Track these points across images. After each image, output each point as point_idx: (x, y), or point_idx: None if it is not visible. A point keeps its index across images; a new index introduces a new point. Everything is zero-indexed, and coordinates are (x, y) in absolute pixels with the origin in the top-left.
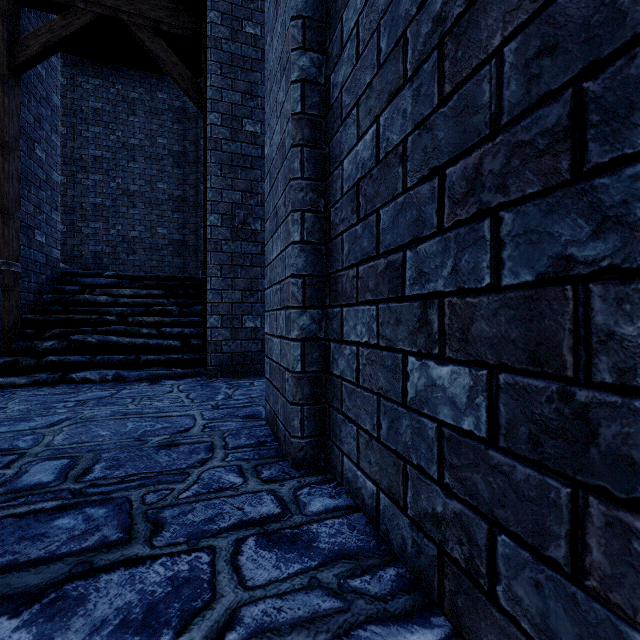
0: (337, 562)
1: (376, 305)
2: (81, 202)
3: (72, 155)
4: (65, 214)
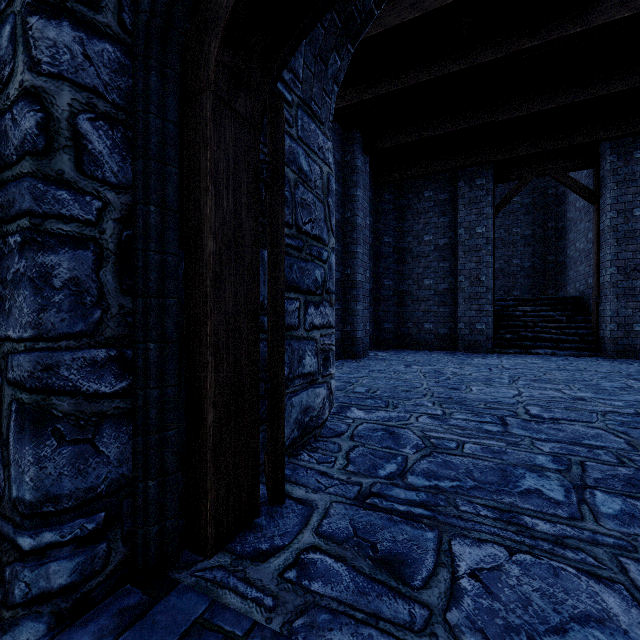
0: None
1: None
2: None
3: None
4: None
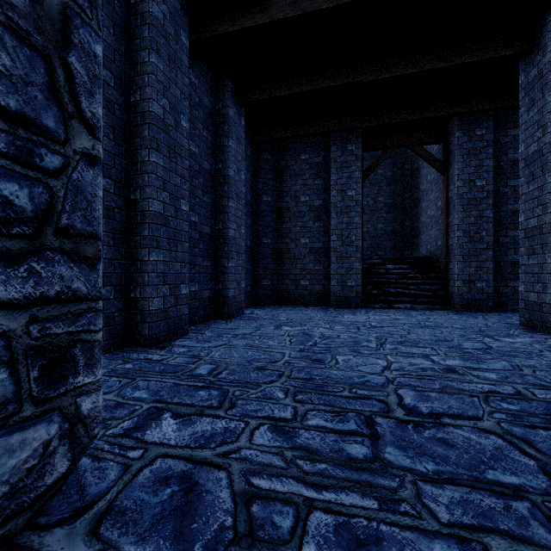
0: None
1: None
2: None
3: None
4: None
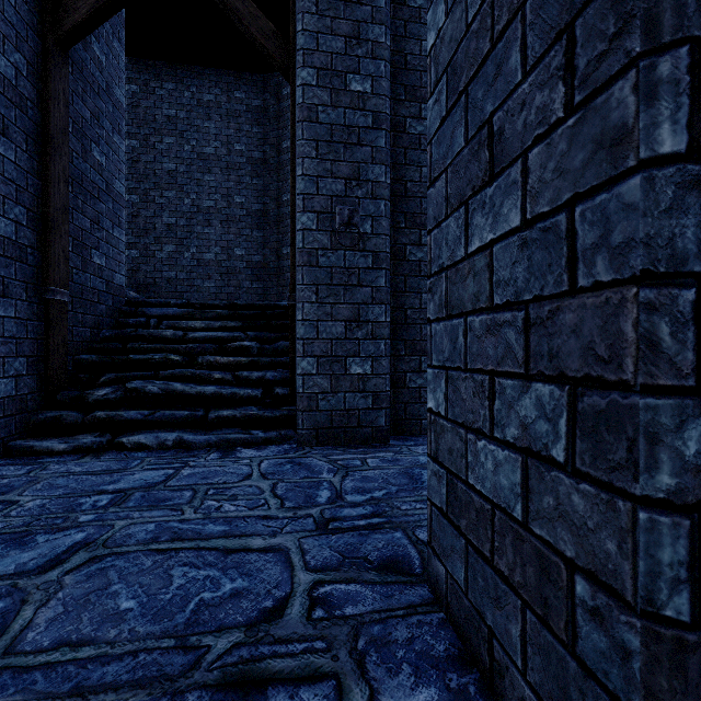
0: None
1: None
2: (154, 223)
3: (145, 171)
4: (138, 237)
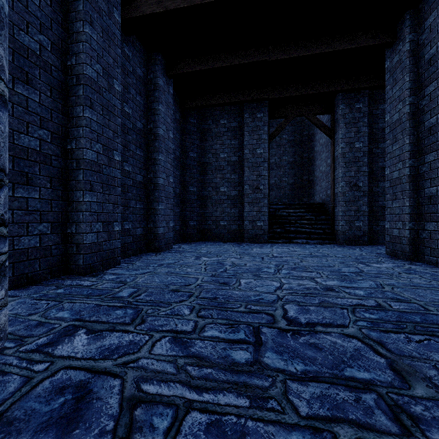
0: (428, 267)
1: (436, 222)
2: None
3: None
4: None
